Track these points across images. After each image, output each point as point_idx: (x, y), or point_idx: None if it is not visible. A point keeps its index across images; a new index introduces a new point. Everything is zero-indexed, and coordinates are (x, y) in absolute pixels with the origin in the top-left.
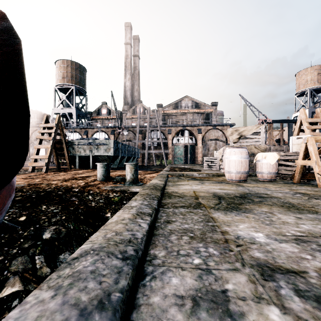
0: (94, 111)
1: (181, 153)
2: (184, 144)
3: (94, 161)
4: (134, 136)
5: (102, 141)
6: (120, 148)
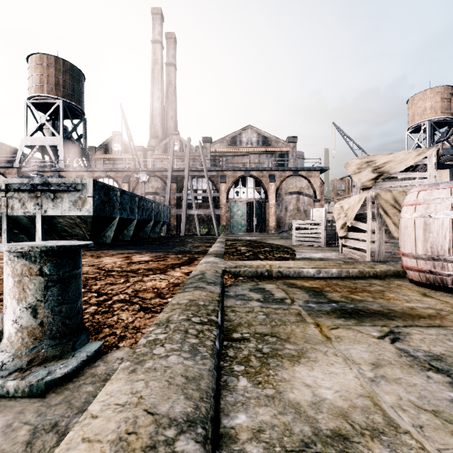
0: (100, 145)
1: (243, 214)
2: (247, 200)
3: (48, 229)
4: (163, 185)
5: (66, 182)
6: (116, 201)
